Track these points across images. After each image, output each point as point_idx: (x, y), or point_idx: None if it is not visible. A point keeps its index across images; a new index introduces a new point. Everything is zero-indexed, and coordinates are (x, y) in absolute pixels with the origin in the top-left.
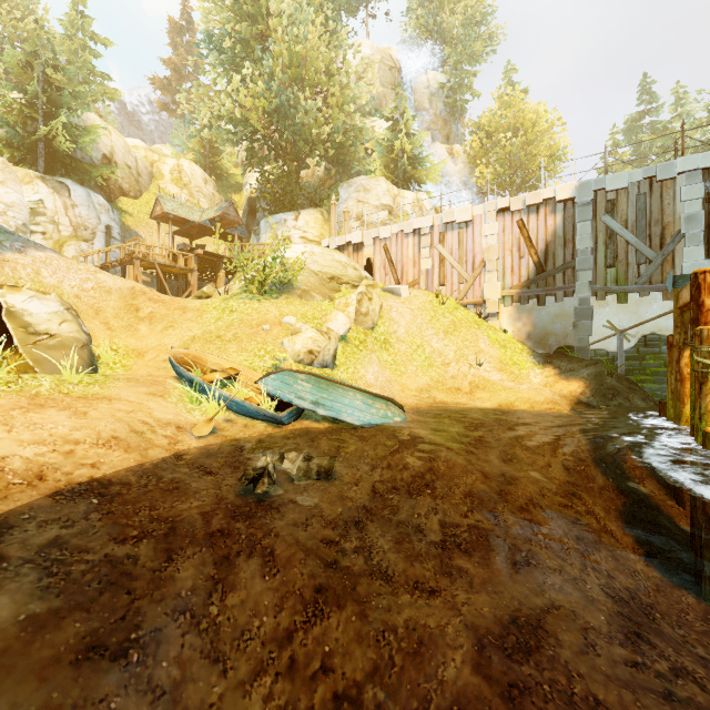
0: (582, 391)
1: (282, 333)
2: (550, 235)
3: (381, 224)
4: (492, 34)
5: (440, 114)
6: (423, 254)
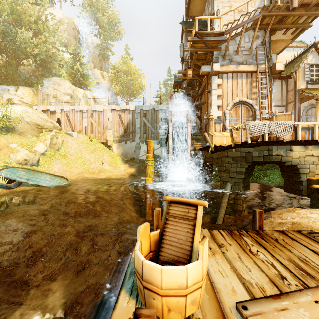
0: (134, 171)
1: (9, 151)
2: (128, 121)
3: (66, 102)
4: (119, 31)
5: (98, 57)
6: (84, 120)
